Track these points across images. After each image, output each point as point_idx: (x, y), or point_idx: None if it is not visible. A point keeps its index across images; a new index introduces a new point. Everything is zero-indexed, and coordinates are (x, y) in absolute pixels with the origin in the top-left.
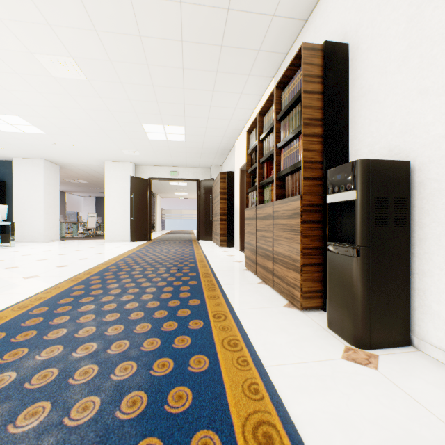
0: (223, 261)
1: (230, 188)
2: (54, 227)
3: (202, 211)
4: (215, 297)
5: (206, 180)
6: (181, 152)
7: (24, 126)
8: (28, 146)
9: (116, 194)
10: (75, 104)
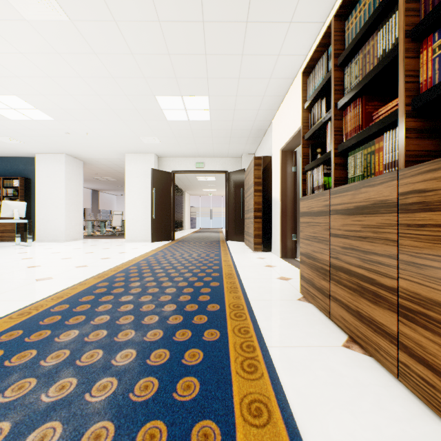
0: (261, 276)
1: (266, 176)
2: (77, 225)
3: (231, 207)
4: (261, 411)
5: (235, 171)
6: (207, 137)
7: (28, 110)
8: (44, 138)
9: (137, 189)
10: (69, 70)
